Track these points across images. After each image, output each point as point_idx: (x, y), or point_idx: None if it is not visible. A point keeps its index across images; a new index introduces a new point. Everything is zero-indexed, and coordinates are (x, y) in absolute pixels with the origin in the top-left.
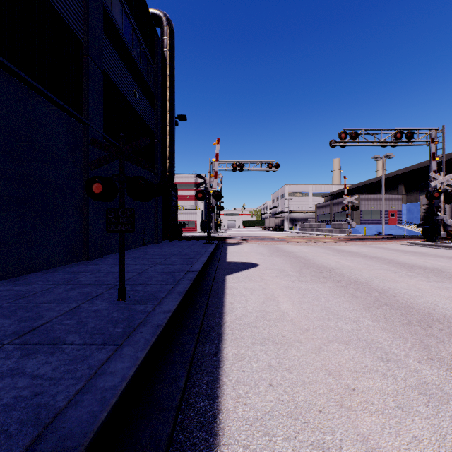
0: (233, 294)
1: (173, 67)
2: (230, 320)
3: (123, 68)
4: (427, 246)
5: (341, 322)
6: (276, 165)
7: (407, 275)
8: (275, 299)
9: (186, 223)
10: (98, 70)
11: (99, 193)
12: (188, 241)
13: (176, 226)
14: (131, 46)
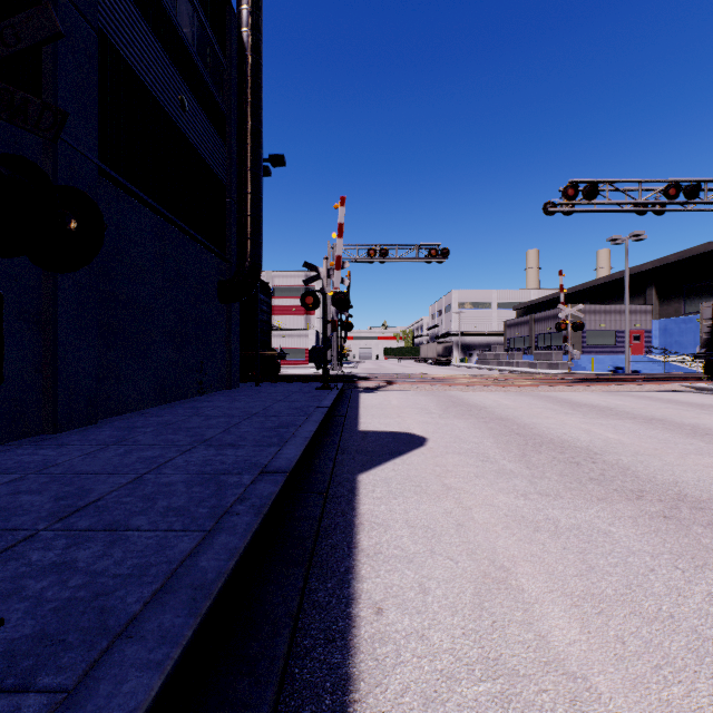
0: (379, 552)
1: (259, 63)
2: None
3: (153, 44)
4: None
5: None
6: (444, 252)
7: None
8: (511, 584)
9: (291, 352)
10: (85, 24)
11: None
12: (290, 383)
13: (268, 357)
14: (172, 8)
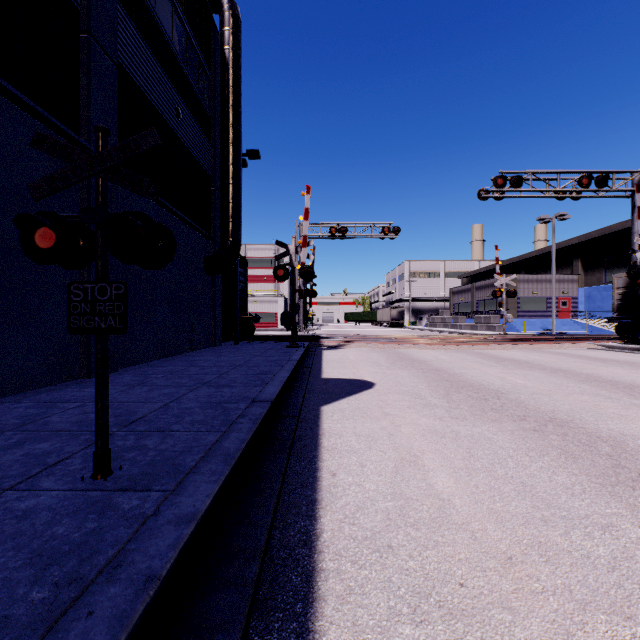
0: (335, 448)
1: (239, 74)
2: (332, 526)
3: (156, 67)
4: (630, 350)
5: (576, 531)
6: (395, 229)
7: (635, 404)
8: (418, 463)
9: (263, 316)
10: (109, 61)
11: (48, 249)
12: (263, 342)
13: (245, 320)
14: (170, 36)
